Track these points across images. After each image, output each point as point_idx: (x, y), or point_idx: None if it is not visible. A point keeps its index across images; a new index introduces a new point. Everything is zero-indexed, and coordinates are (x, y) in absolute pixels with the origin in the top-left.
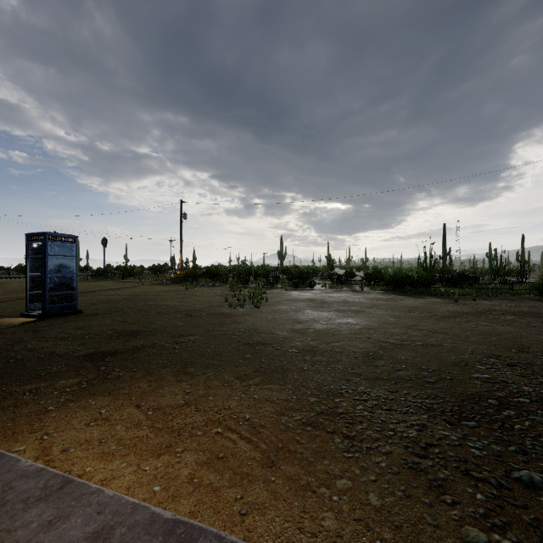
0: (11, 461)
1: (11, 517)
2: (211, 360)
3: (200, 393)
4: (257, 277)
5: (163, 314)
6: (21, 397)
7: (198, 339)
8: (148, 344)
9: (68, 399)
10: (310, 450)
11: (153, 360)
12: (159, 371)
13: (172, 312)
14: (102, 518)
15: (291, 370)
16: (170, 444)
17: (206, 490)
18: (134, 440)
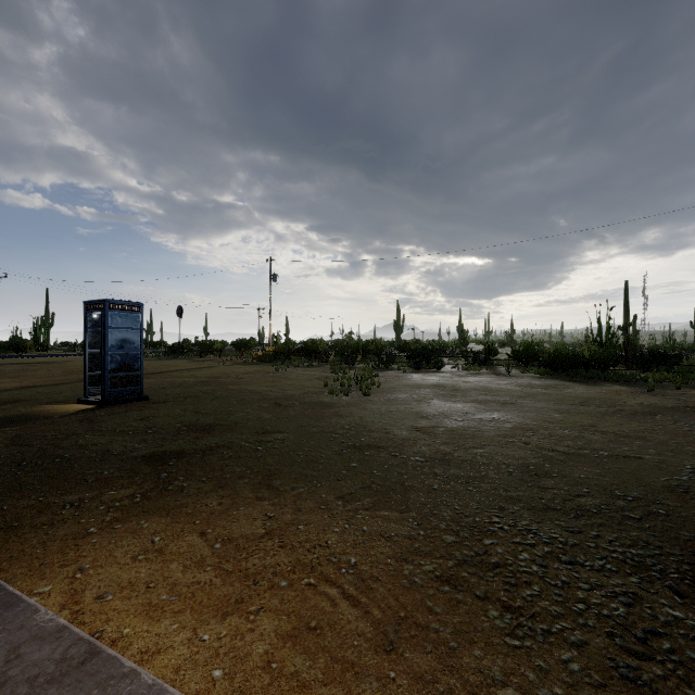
0: (27, 612)
1: None
2: (304, 468)
3: (287, 518)
4: (366, 354)
5: (245, 402)
6: (59, 512)
7: (288, 438)
8: (224, 442)
9: (115, 517)
10: (451, 628)
11: (229, 466)
12: (234, 482)
13: (257, 400)
14: None
15: (415, 488)
16: (242, 597)
17: (289, 686)
18: (193, 588)
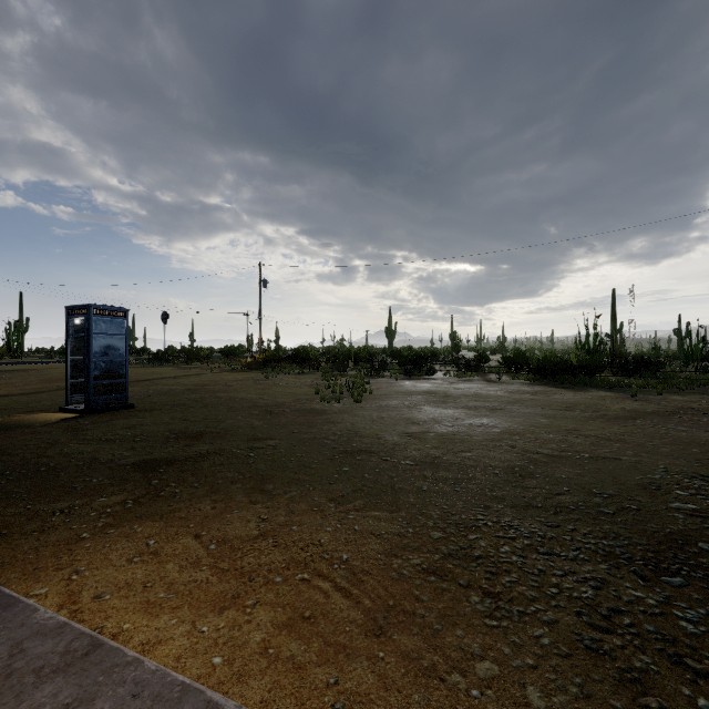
0: (26, 611)
1: (17, 695)
2: (296, 473)
3: (281, 520)
4: (358, 361)
5: (235, 410)
6: (49, 519)
7: (280, 445)
8: (215, 449)
9: (108, 523)
10: (435, 613)
11: (221, 472)
12: (227, 487)
13: (247, 408)
14: (138, 705)
15: (405, 490)
16: (238, 593)
17: (286, 667)
18: (190, 586)
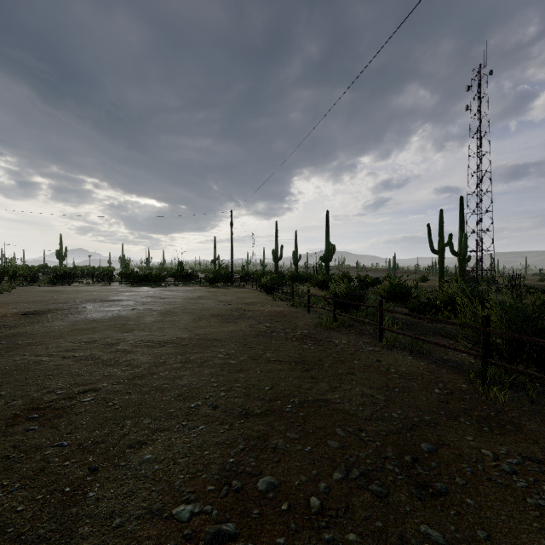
0: None
1: None
2: None
3: None
4: (13, 276)
5: None
6: None
7: None
8: None
9: None
10: None
11: None
12: None
13: None
14: None
15: None
16: None
17: None
18: None
